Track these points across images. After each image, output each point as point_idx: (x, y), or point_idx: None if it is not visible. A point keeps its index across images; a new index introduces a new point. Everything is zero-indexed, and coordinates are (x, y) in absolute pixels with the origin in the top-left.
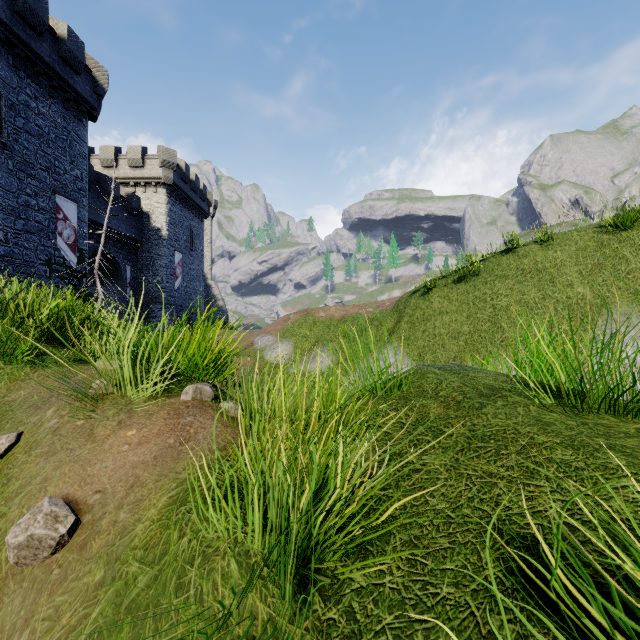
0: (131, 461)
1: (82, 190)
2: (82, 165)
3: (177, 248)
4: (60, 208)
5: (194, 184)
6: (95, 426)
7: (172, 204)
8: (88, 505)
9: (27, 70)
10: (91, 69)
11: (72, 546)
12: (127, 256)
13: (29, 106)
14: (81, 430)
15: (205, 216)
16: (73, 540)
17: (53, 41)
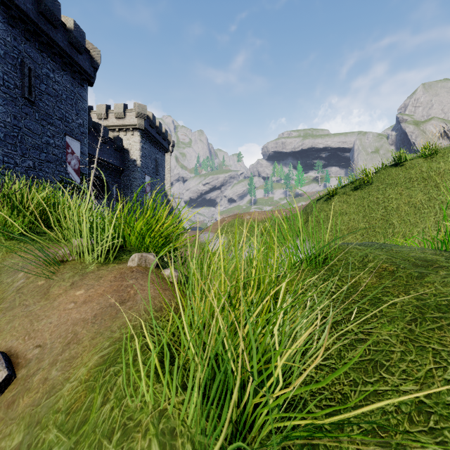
0: (73, 318)
1: (83, 133)
2: (83, 116)
3: (147, 173)
4: (69, 145)
5: (158, 129)
6: (52, 286)
7: (144, 143)
8: (26, 359)
9: (48, 52)
10: (89, 50)
11: (1, 402)
12: (114, 179)
13: (49, 76)
14: (39, 289)
15: (166, 151)
16: (3, 396)
17: (64, 32)
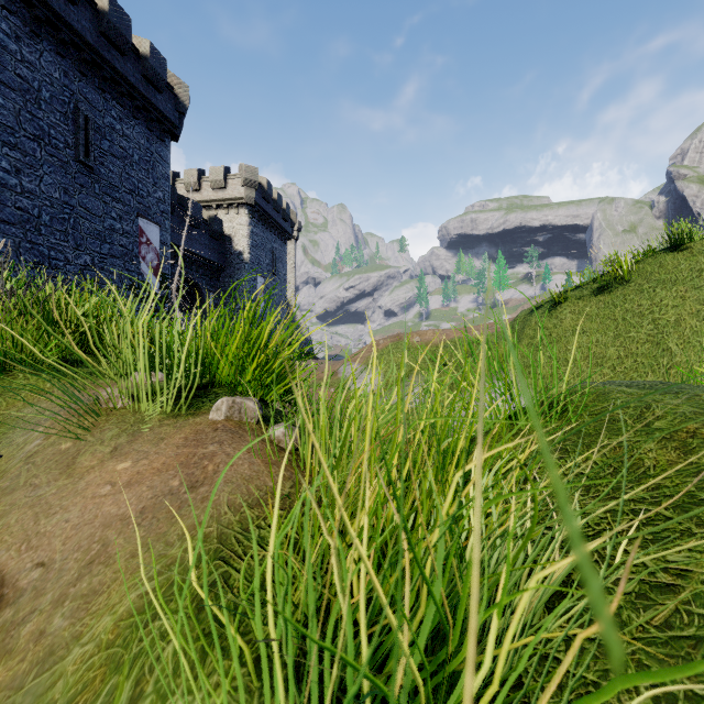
0: (105, 514)
1: (164, 213)
2: (164, 187)
3: (259, 272)
4: (143, 231)
5: (276, 203)
6: (81, 453)
7: (254, 225)
8: (17, 590)
9: (112, 92)
10: (173, 86)
11: None
12: (210, 282)
13: (114, 128)
14: (61, 457)
15: (288, 238)
16: None
17: (136, 60)
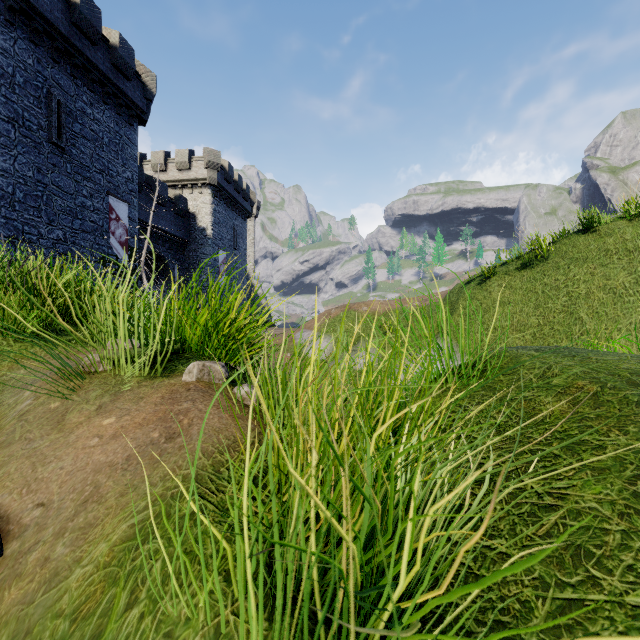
0: (95, 461)
1: (133, 191)
2: (133, 167)
3: (221, 247)
4: (113, 209)
5: (237, 184)
6: (69, 411)
7: (216, 204)
8: (21, 526)
9: (83, 78)
10: (141, 75)
11: None
12: (175, 255)
13: (85, 112)
14: (51, 415)
15: (248, 216)
16: None
17: (106, 49)
